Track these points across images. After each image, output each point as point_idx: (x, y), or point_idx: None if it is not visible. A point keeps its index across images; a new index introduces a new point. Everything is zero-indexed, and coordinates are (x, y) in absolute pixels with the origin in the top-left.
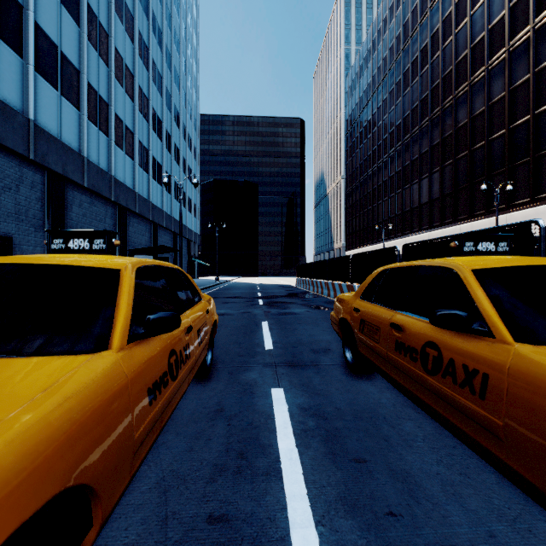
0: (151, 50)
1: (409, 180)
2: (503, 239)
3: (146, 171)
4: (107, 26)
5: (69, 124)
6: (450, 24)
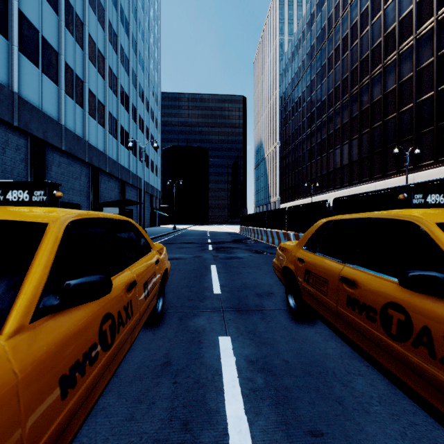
0: (119, 37)
1: (333, 146)
2: None
3: (115, 138)
4: (82, 16)
5: (49, 97)
6: (366, 17)
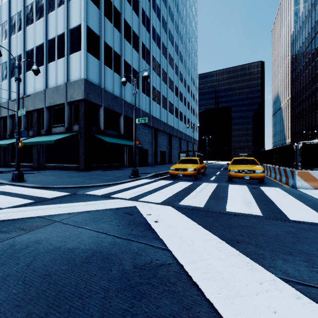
0: (179, 68)
1: None
2: (246, 155)
3: (177, 118)
4: (166, 71)
5: (158, 111)
6: None
